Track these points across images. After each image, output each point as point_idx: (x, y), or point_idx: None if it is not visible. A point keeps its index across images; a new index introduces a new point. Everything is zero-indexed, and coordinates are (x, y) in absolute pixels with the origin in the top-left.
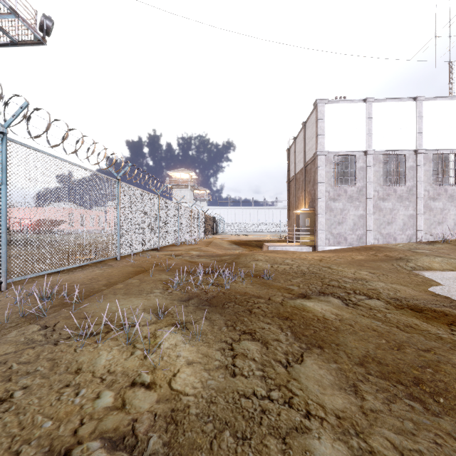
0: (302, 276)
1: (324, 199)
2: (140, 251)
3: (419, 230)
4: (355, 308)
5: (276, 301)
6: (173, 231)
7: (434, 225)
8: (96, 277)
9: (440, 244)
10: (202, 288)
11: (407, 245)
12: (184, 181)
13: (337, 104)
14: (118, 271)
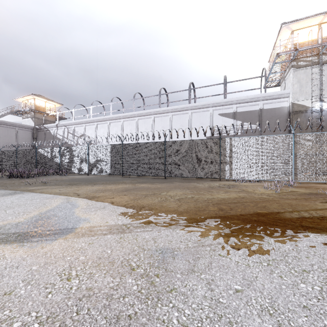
0: None
1: None
2: None
3: None
4: None
5: None
6: None
7: None
8: None
9: None
10: None
11: None
12: None
13: None
14: None
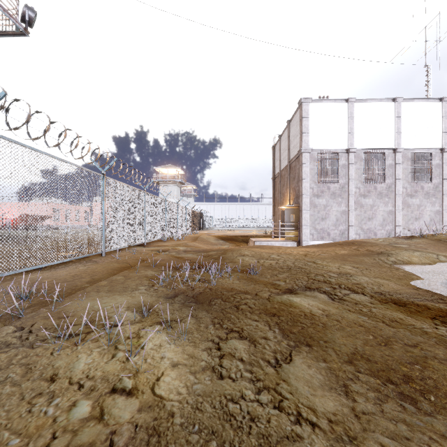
0: (288, 271)
1: (308, 195)
2: (126, 246)
3: (397, 225)
4: (341, 303)
5: (263, 296)
6: (160, 227)
7: (412, 221)
8: (79, 274)
9: (418, 239)
10: (189, 285)
11: (387, 240)
12: (171, 177)
13: (320, 103)
14: (103, 267)
